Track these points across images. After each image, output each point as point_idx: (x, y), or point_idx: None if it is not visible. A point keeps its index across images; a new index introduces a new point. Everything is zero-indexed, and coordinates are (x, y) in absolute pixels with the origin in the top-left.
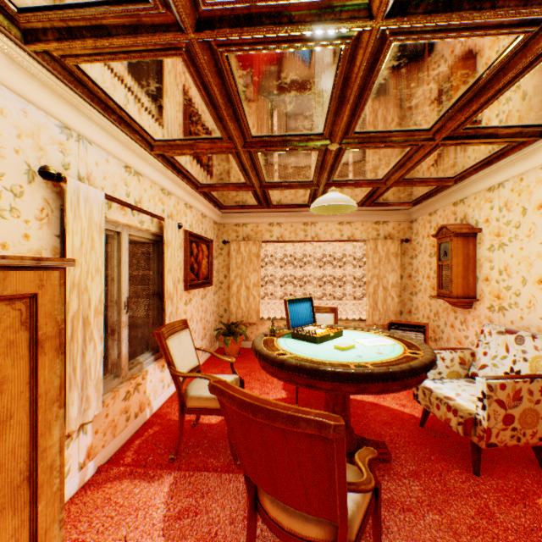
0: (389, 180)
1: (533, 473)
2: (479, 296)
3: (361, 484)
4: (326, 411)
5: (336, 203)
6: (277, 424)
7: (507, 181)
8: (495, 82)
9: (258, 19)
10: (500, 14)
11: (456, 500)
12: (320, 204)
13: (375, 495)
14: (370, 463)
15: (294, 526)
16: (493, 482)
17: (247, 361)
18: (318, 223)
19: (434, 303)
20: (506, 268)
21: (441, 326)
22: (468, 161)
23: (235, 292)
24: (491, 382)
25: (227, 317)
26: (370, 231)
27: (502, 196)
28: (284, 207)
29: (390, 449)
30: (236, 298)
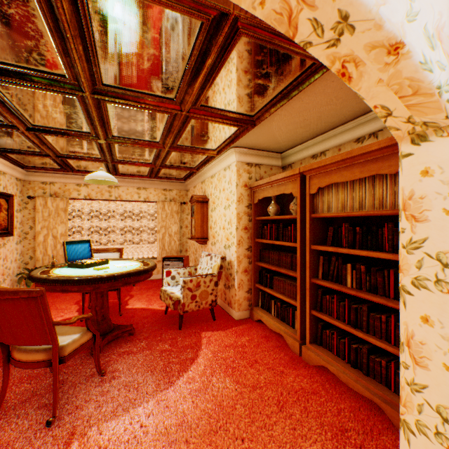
0: (157, 165)
1: (209, 323)
2: (209, 237)
3: (63, 321)
4: (92, 311)
5: (100, 179)
6: (7, 297)
7: (216, 174)
8: (173, 129)
9: (9, 74)
10: (151, 106)
11: (163, 342)
12: (89, 178)
13: (95, 339)
14: (88, 320)
15: (30, 357)
16: (187, 330)
17: (51, 297)
18: (121, 187)
19: (195, 243)
20: (216, 221)
21: (198, 257)
22: (196, 160)
23: (42, 241)
24: (186, 279)
25: (33, 263)
26: (161, 195)
27: (215, 181)
28: (89, 172)
29: (140, 329)
30: (43, 246)
